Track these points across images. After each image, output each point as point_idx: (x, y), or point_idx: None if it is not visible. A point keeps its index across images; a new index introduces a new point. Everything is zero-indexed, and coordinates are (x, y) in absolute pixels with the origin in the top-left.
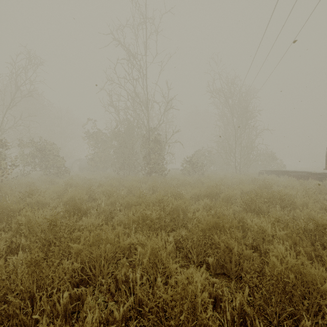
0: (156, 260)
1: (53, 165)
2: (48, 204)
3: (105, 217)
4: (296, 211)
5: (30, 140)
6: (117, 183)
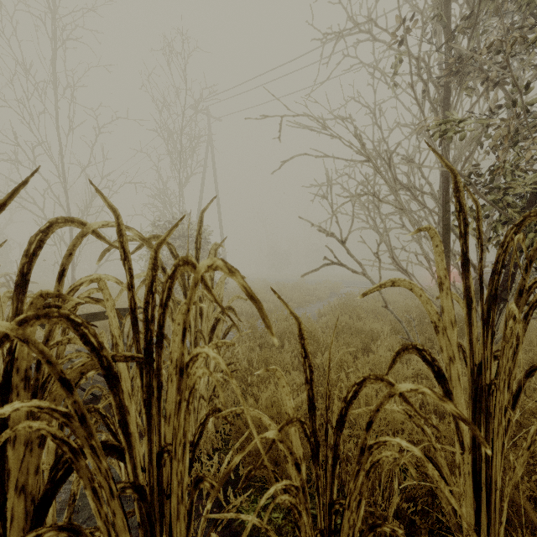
0: None
1: None
2: None
3: None
4: None
5: None
6: None
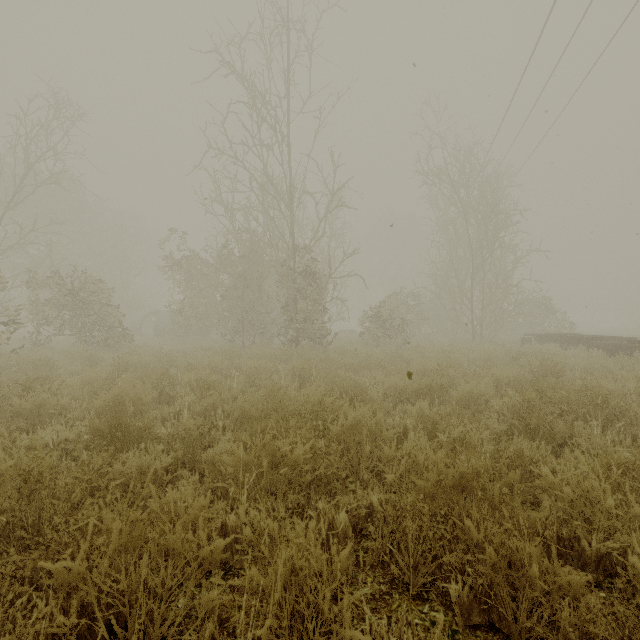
0: (302, 605)
1: (98, 324)
2: (65, 411)
3: (187, 447)
4: (636, 433)
5: (52, 272)
6: (227, 361)
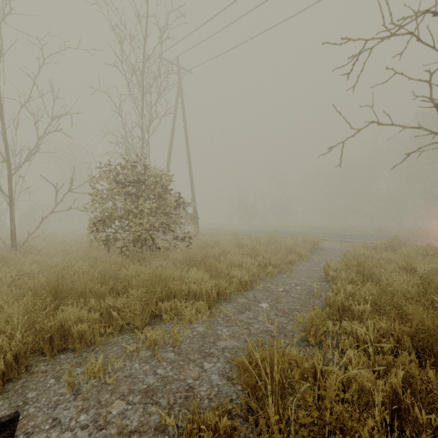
0: None
1: None
2: None
3: None
4: None
5: None
6: None
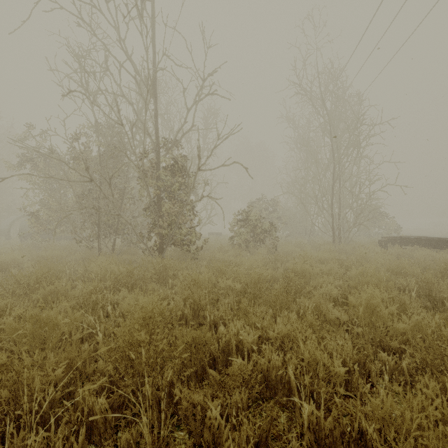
0: None
1: None
2: None
3: None
4: None
5: None
6: (3, 301)
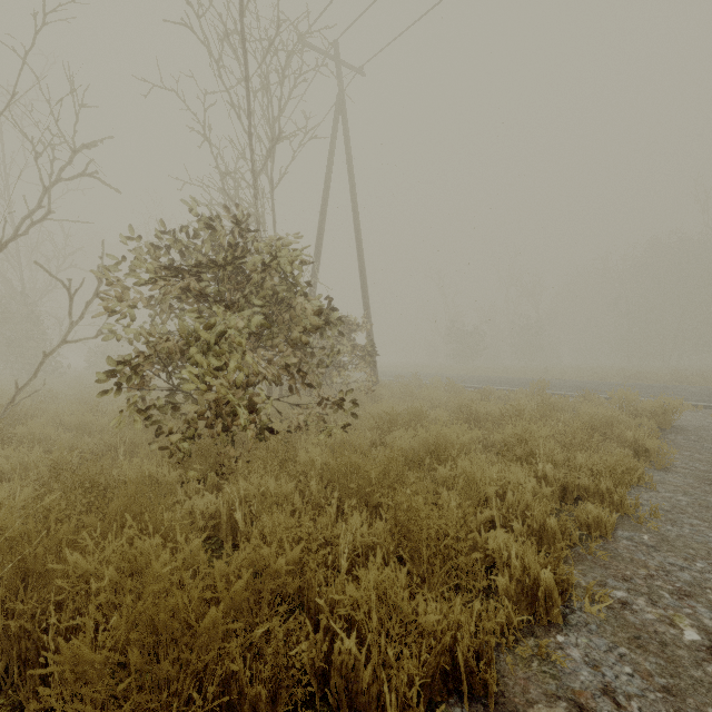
0: None
1: None
2: None
3: None
4: None
5: None
6: None
